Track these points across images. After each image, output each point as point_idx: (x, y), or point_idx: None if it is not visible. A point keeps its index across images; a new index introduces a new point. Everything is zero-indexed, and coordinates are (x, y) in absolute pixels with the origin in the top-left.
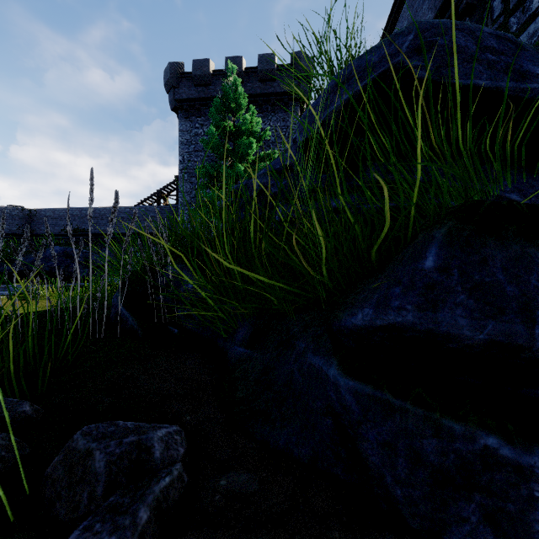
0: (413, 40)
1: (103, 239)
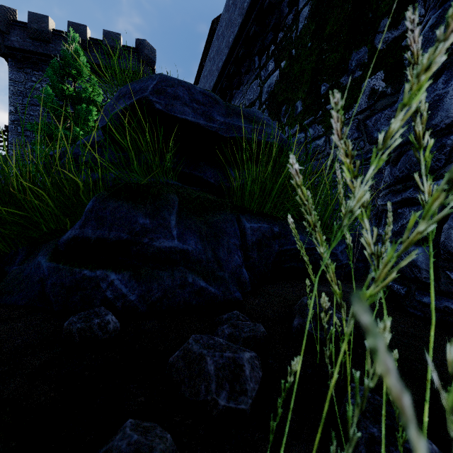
0: (155, 85)
1: None
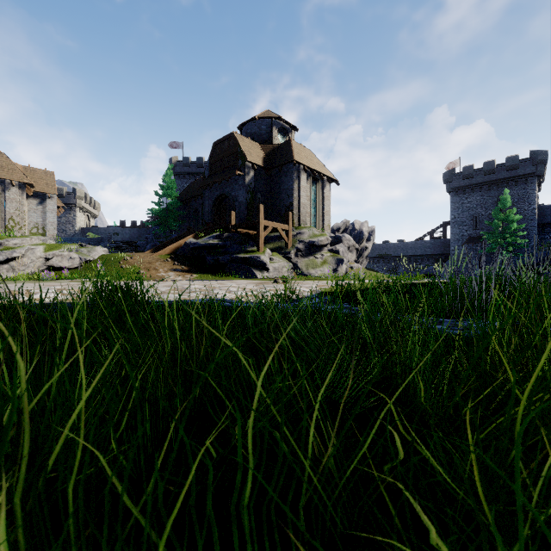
0: None
1: (398, 259)
